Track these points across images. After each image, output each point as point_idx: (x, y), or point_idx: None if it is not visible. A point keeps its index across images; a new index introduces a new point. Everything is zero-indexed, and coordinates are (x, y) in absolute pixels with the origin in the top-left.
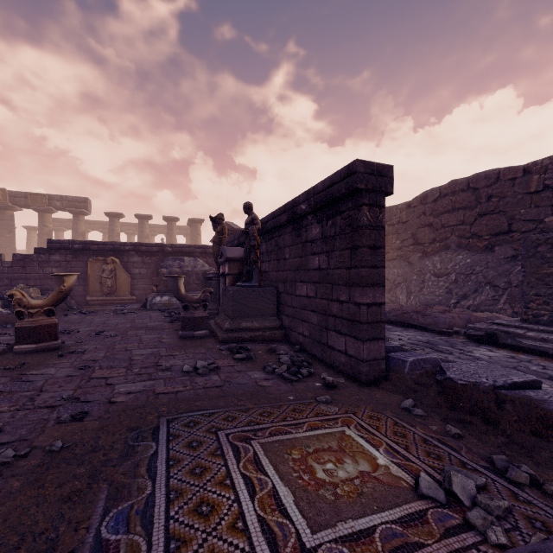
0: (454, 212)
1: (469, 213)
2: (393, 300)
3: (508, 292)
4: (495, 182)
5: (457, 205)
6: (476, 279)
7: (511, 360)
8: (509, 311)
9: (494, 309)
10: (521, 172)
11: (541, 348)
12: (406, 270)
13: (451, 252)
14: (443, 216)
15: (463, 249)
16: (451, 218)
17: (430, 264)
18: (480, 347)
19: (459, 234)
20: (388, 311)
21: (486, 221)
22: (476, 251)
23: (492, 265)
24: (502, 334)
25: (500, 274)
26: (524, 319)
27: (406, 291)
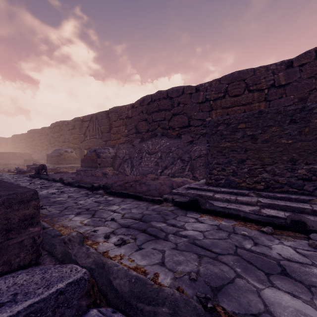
0: (160, 112)
1: (168, 113)
2: (122, 171)
3: (190, 163)
4: (182, 94)
5: (161, 107)
6: (172, 155)
7: (222, 235)
8: (191, 176)
9: (183, 175)
10: (195, 90)
11: (233, 211)
12: (131, 150)
13: (158, 138)
14: (153, 114)
15: (165, 136)
16: (158, 115)
17: (146, 146)
18: (188, 216)
19: (162, 126)
20: (115, 181)
21: (177, 119)
22: (172, 138)
23: (181, 146)
24: (202, 200)
25: (185, 152)
26: (209, 183)
27: (131, 165)
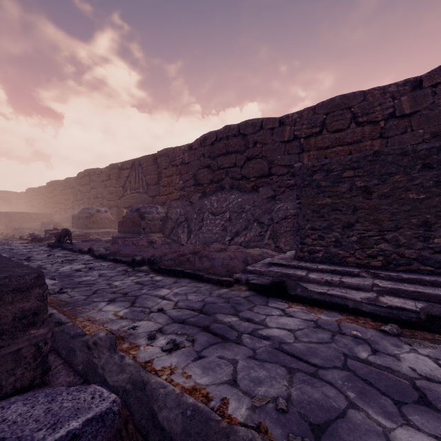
0: (228, 155)
1: (240, 157)
2: (175, 239)
3: (271, 228)
4: (259, 130)
5: (230, 148)
6: (246, 217)
7: (323, 337)
8: (273, 246)
9: (262, 245)
10: (278, 123)
11: (338, 300)
12: (188, 209)
13: (226, 192)
14: (219, 158)
15: (235, 189)
16: (226, 160)
17: (209, 203)
18: (270, 306)
19: (232, 176)
20: (165, 253)
21: (252, 164)
22: (245, 192)
23: (258, 204)
24: (291, 282)
25: (264, 212)
26: (301, 256)
27: (187, 230)
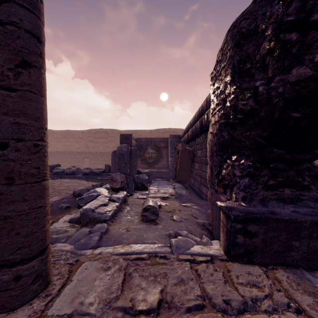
0: None
1: None
2: None
3: None
4: None
5: None
6: None
7: None
8: None
9: None
10: (52, 132)
11: None
12: None
13: None
14: None
15: None
16: None
17: None
18: None
19: None
20: None
21: None
22: None
23: None
24: None
25: None
26: None
27: None
